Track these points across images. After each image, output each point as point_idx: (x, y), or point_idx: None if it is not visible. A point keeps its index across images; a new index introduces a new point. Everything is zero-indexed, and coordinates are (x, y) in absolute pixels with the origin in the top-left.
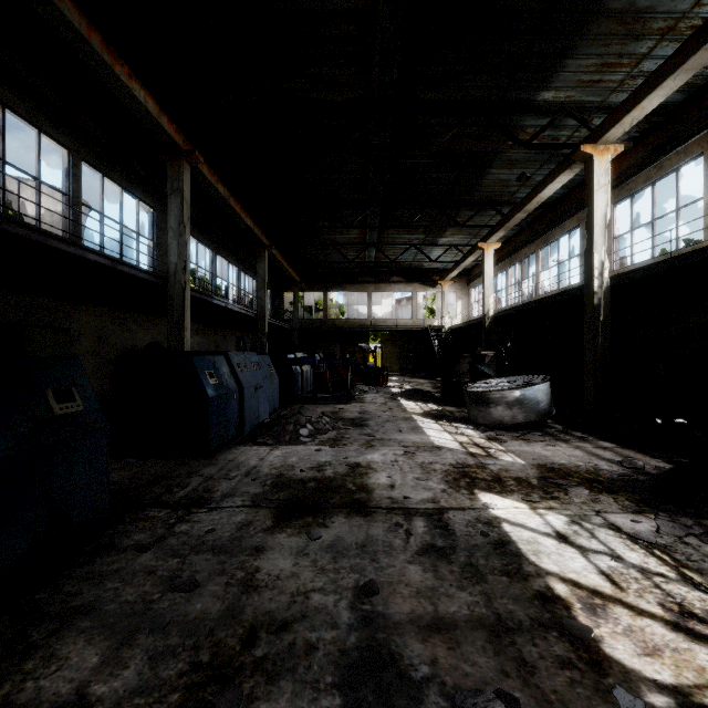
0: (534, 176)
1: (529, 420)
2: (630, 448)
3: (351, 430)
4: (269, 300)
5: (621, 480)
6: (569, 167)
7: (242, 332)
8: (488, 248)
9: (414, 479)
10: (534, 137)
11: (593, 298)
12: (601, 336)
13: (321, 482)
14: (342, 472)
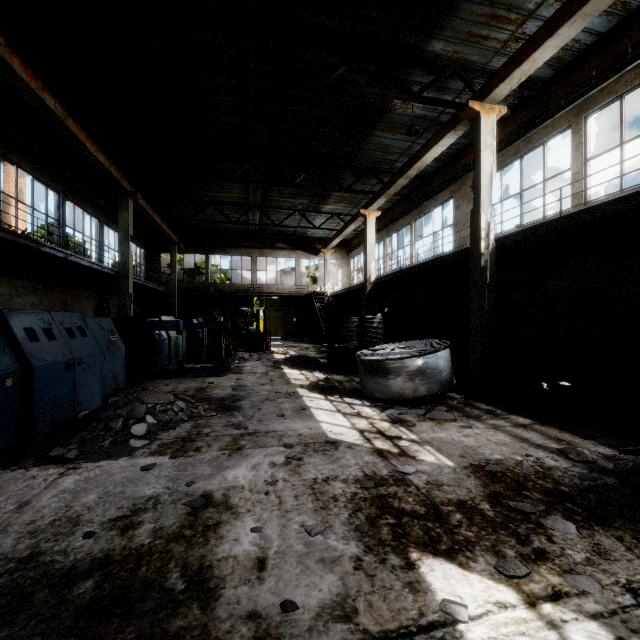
0: (414, 144)
1: (432, 393)
2: (548, 424)
3: (214, 419)
4: (143, 260)
5: (592, 490)
6: (454, 128)
7: (105, 293)
8: (369, 215)
9: (302, 532)
10: (423, 90)
11: (480, 259)
12: (487, 299)
13: (111, 575)
14: (170, 529)
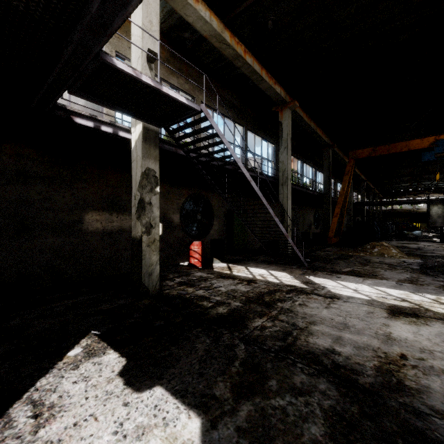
0: None
1: None
2: None
3: None
4: None
5: None
6: None
7: None
8: None
9: None
10: None
11: None
12: None
13: None
14: None
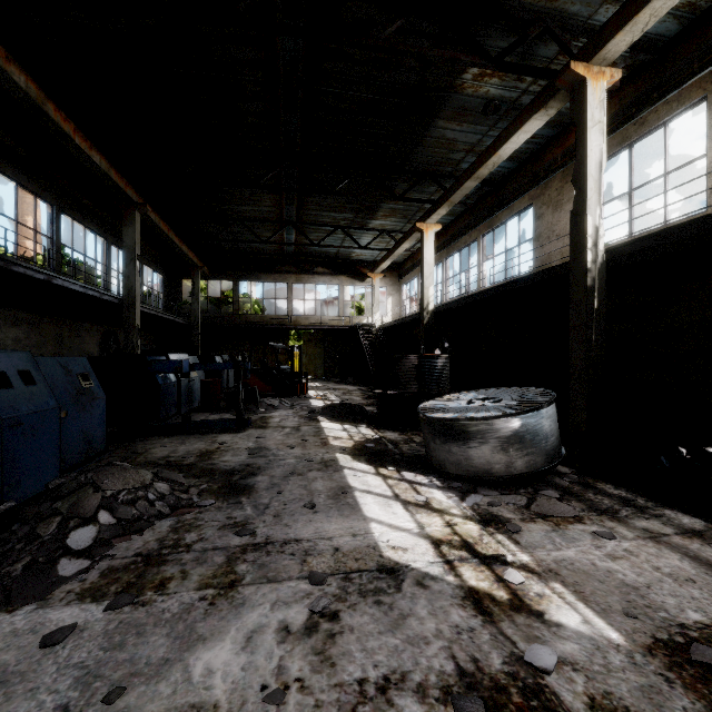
0: (486, 138)
1: (534, 469)
2: None
3: (209, 513)
4: (161, 288)
5: None
6: (544, 105)
7: (113, 326)
8: (427, 229)
9: None
10: (506, 53)
11: (586, 277)
12: (595, 331)
13: None
14: None
